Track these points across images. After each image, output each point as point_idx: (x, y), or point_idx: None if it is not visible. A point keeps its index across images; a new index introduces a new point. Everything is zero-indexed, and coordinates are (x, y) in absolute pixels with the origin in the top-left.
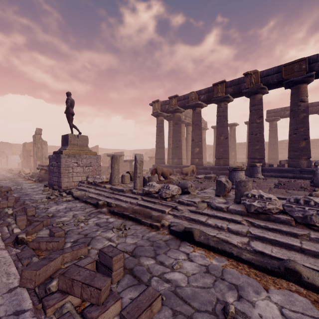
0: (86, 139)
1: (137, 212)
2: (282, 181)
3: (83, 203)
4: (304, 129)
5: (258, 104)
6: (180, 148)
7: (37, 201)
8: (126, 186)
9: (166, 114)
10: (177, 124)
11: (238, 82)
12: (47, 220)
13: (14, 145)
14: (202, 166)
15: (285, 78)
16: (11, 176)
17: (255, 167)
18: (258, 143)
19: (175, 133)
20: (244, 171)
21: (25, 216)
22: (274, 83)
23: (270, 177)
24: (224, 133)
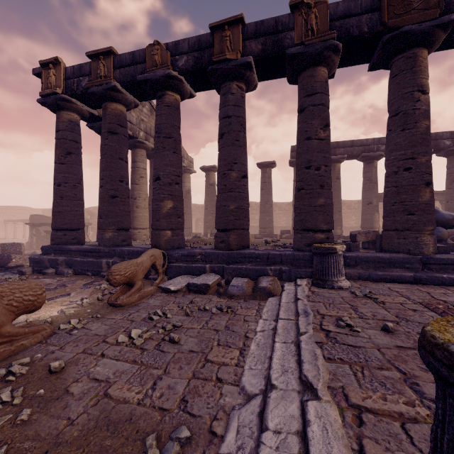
0: None
1: None
2: (439, 307)
3: None
4: (428, 158)
5: (322, 92)
6: (125, 200)
7: None
8: None
9: (86, 109)
10: (115, 134)
11: (276, 28)
12: None
13: None
14: (182, 251)
15: (391, 24)
16: None
17: (333, 256)
18: (324, 190)
19: (108, 159)
20: (292, 264)
21: None
22: (362, 40)
23: (361, 281)
24: (238, 162)
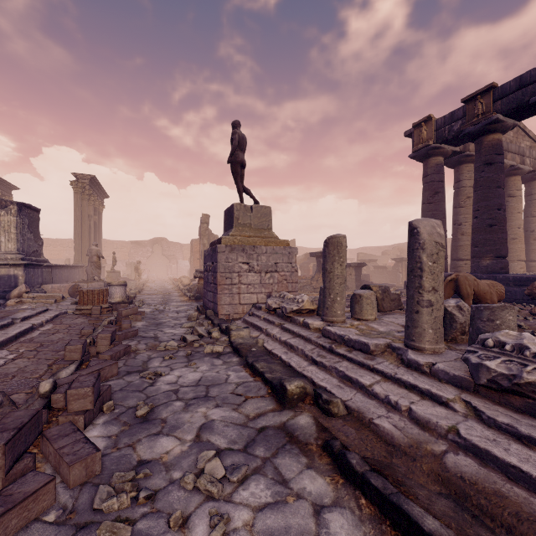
0: (268, 213)
1: (488, 515)
2: None
3: (247, 372)
4: None
5: None
6: (502, 228)
7: (159, 344)
8: (369, 329)
9: (450, 149)
10: (492, 164)
11: None
12: (88, 460)
13: (185, 246)
14: None
15: None
16: (170, 289)
17: None
18: None
19: (484, 190)
20: None
21: (2, 439)
22: None
23: None
24: None
